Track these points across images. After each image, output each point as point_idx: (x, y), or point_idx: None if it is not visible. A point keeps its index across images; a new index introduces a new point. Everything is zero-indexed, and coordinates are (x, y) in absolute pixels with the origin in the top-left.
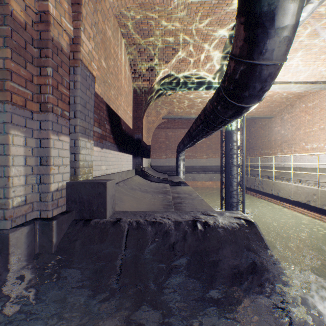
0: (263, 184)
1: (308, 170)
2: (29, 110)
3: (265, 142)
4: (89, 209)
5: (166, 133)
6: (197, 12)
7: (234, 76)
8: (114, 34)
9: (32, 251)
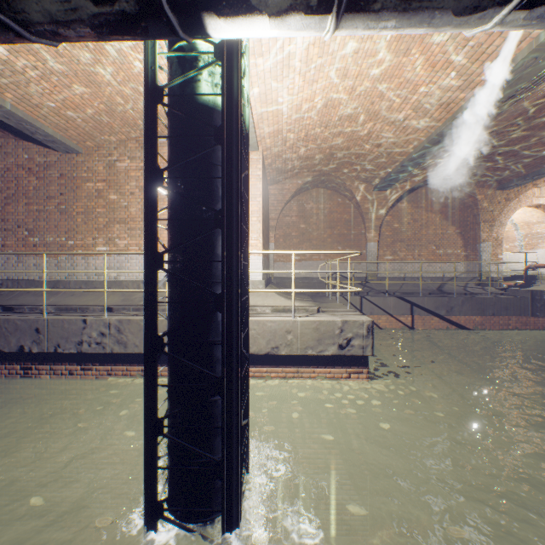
0: (126, 331)
1: None
2: None
3: (48, 213)
4: None
5: None
6: None
7: None
8: None
9: None
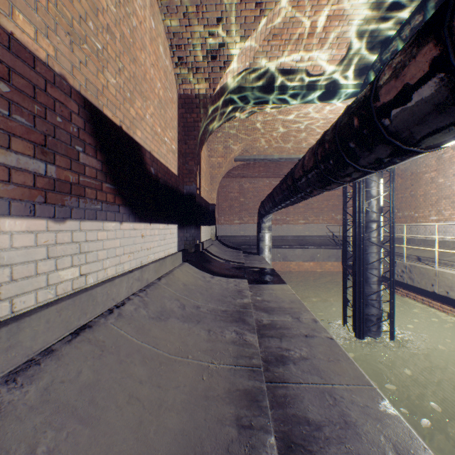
0: (412, 272)
1: None
2: None
3: (404, 198)
4: None
5: (241, 185)
6: None
7: None
8: None
9: None
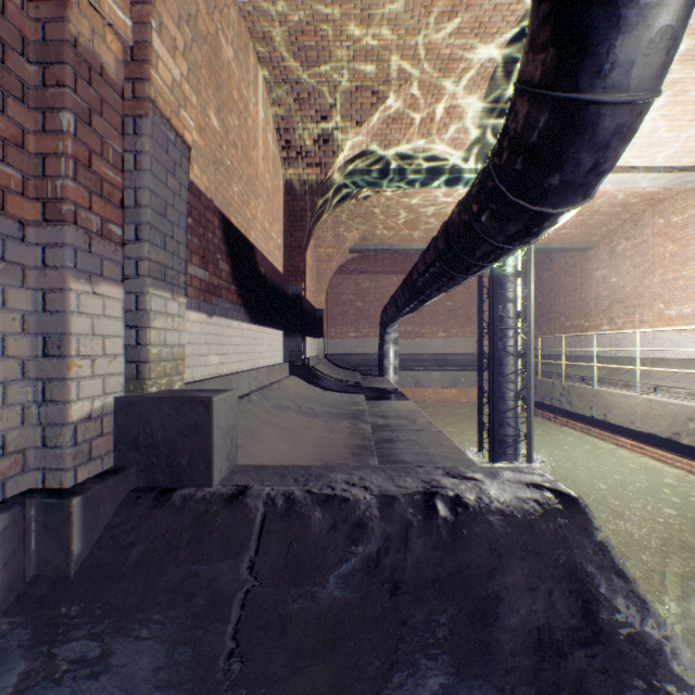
0: (571, 394)
1: (672, 364)
2: (14, 217)
3: (573, 302)
4: (171, 464)
5: (358, 284)
6: (428, 5)
7: (525, 137)
8: (241, 58)
9: (16, 578)
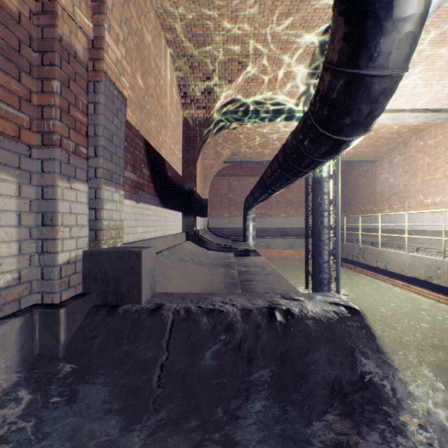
0: (364, 253)
1: (428, 234)
2: (25, 143)
3: (367, 195)
4: (117, 291)
5: (230, 183)
6: (273, 9)
7: (329, 95)
8: (156, 41)
9: (28, 355)
